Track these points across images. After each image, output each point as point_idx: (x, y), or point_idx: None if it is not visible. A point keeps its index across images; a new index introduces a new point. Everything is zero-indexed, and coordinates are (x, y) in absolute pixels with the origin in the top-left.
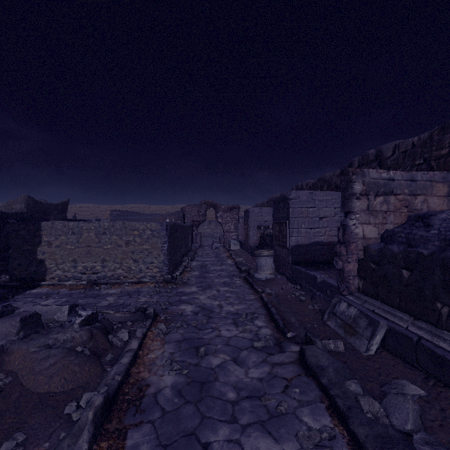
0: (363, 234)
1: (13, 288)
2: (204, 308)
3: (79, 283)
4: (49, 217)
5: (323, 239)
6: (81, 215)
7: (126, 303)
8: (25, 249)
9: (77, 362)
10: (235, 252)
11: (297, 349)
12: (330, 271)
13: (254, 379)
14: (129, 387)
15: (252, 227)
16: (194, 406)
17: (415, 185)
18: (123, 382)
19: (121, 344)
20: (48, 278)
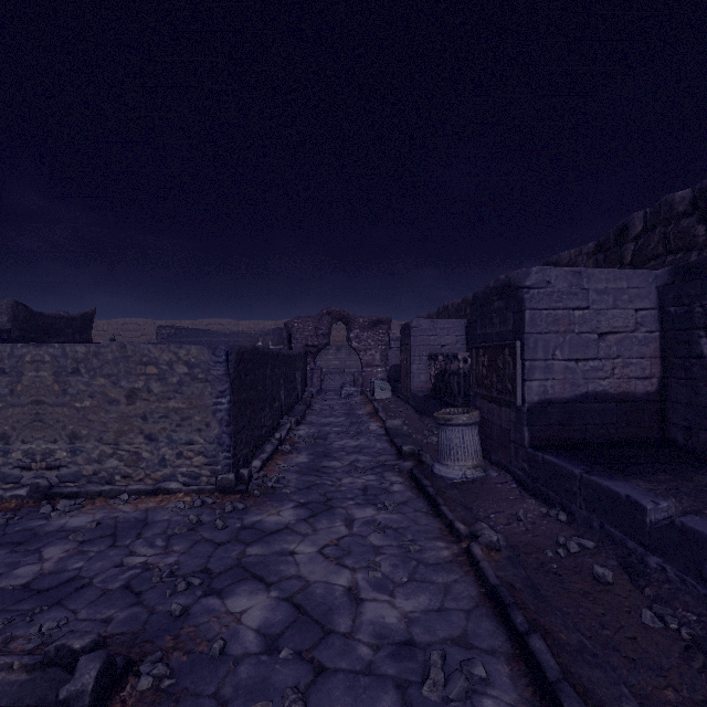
0: None
1: None
2: (305, 609)
3: (9, 492)
4: (57, 340)
5: (607, 386)
6: (126, 337)
7: (86, 573)
8: None
9: None
10: (384, 405)
11: None
12: (664, 481)
13: None
14: None
15: (416, 357)
16: None
17: None
18: None
19: None
20: None
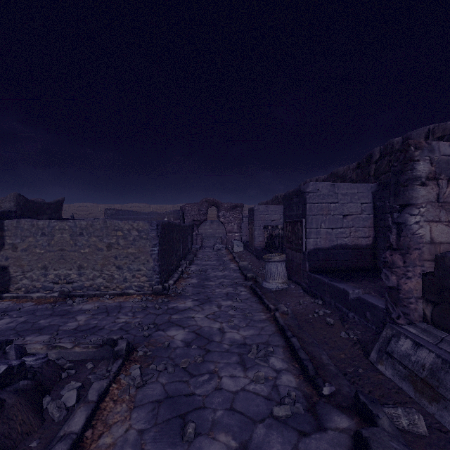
0: (430, 237)
1: None
2: (200, 334)
3: (49, 294)
4: (42, 216)
5: (347, 241)
6: (80, 215)
7: (100, 325)
8: None
9: None
10: (239, 254)
11: (344, 425)
12: (363, 283)
13: None
14: None
15: (257, 227)
16: None
17: None
18: None
19: (61, 416)
20: (13, 288)
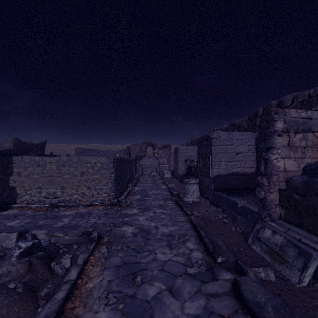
0: (284, 167)
1: None
2: (143, 229)
3: (42, 205)
4: (31, 153)
5: (238, 170)
6: (56, 152)
7: (78, 224)
8: None
9: (6, 303)
10: (168, 179)
11: (228, 277)
12: (247, 197)
13: (190, 316)
14: None
15: (180, 160)
16: None
17: None
18: None
19: (62, 272)
20: (19, 201)
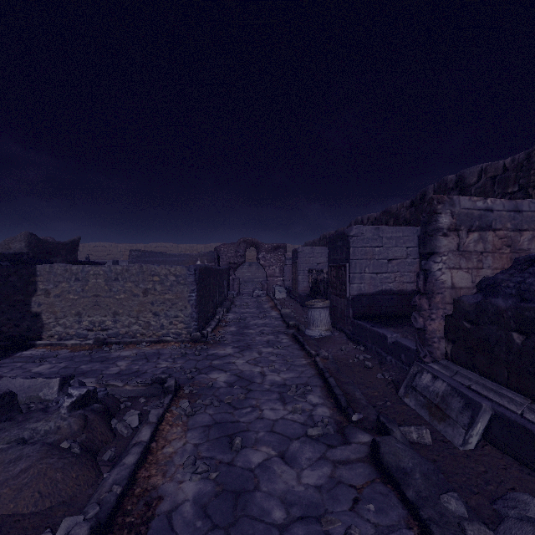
0: (451, 282)
1: (1, 349)
2: (242, 377)
3: (84, 342)
4: (56, 259)
5: (392, 287)
6: (96, 256)
7: (142, 370)
8: (16, 300)
9: (60, 466)
10: (281, 302)
11: (366, 440)
12: (404, 329)
13: (309, 487)
14: (132, 502)
15: (301, 271)
16: (224, 534)
17: (520, 218)
18: (125, 494)
19: (128, 433)
20: (46, 335)
